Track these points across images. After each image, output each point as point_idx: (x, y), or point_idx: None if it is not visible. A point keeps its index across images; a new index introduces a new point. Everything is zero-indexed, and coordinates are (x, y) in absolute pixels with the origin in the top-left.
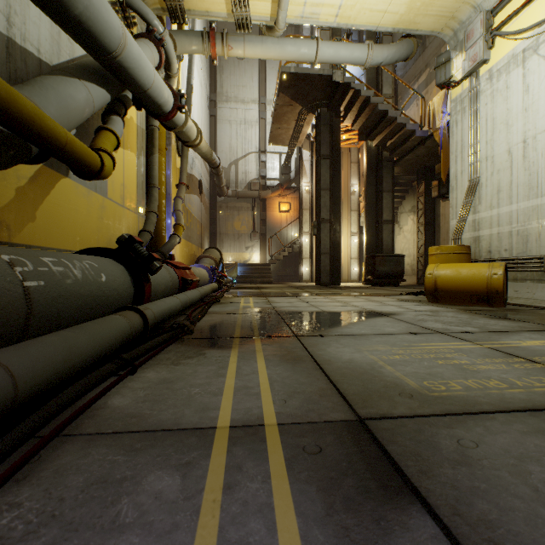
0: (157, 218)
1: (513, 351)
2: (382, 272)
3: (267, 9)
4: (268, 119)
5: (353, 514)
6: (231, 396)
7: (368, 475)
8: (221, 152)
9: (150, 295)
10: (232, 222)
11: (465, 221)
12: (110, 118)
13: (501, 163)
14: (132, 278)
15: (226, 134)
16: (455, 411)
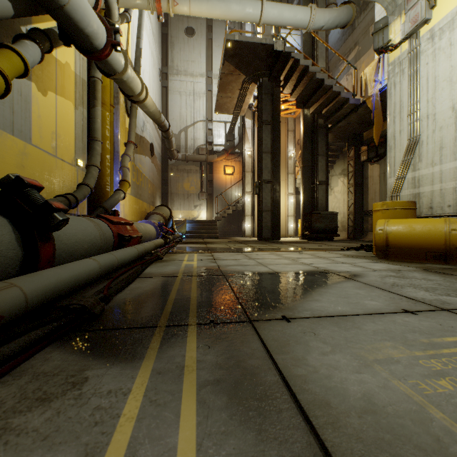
0: (101, 173)
1: None
2: (318, 228)
3: None
4: (214, 91)
5: None
6: None
7: None
8: (172, 119)
9: (52, 257)
10: (182, 183)
11: (404, 179)
12: (19, 41)
13: (443, 120)
14: (20, 236)
15: (176, 103)
16: None
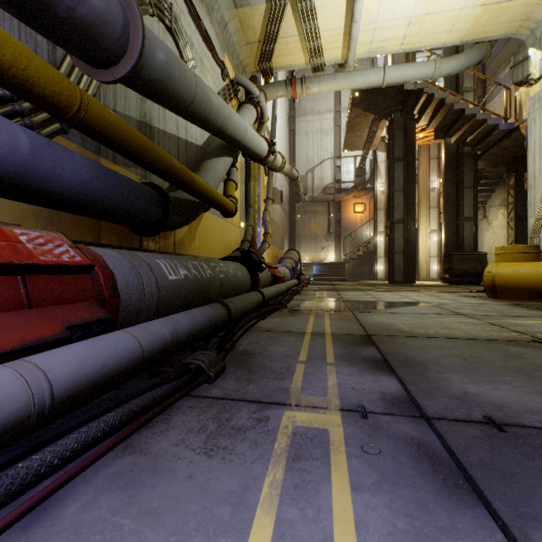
0: (252, 229)
1: (502, 324)
2: (460, 271)
3: (338, 53)
4: (343, 126)
5: (350, 346)
6: (311, 327)
7: (360, 342)
8: (299, 161)
9: (259, 285)
10: (309, 225)
11: None
12: (230, 171)
13: None
14: (250, 274)
15: (303, 145)
16: (417, 336)
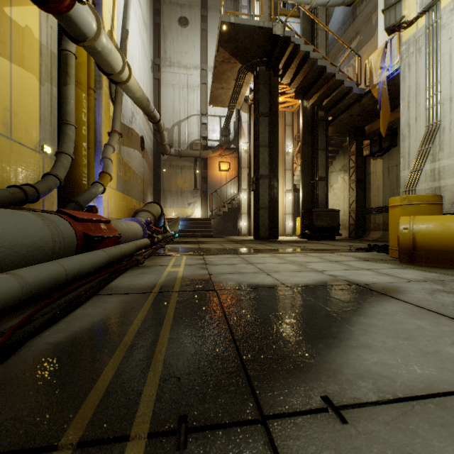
0: (76, 163)
1: None
2: (319, 227)
3: None
4: (209, 84)
5: None
6: None
7: None
8: (165, 113)
9: None
10: (175, 180)
11: (421, 171)
12: None
13: None
14: None
15: (169, 96)
16: None
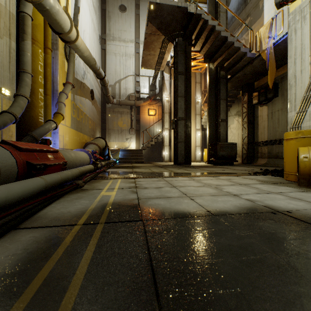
0: (33, 104)
1: None
2: (222, 155)
3: None
4: (141, 54)
5: None
6: None
7: None
8: (109, 74)
9: None
10: (117, 122)
11: (306, 112)
12: None
13: None
14: None
15: (112, 62)
16: None
